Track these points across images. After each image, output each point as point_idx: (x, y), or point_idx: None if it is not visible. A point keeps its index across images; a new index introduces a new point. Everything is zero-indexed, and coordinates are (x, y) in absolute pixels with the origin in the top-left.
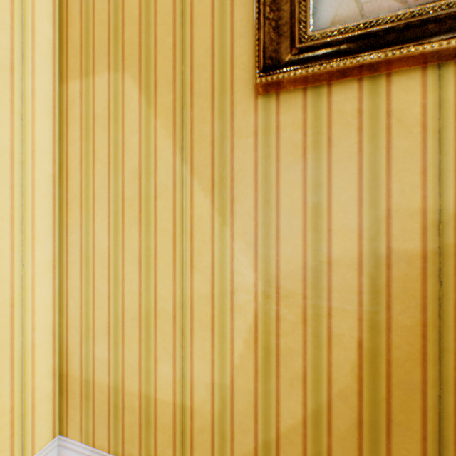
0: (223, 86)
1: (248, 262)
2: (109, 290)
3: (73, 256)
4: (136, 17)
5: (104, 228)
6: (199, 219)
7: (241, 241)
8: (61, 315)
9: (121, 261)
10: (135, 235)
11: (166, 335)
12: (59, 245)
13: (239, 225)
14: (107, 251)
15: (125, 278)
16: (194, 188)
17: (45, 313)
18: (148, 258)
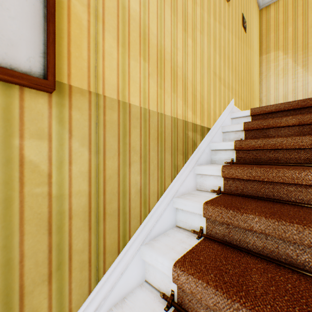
0: (305, 48)
1: (311, 77)
2: (274, 92)
3: (263, 89)
4: (281, 40)
5: (272, 81)
6: (298, 73)
7: (309, 74)
8: (259, 101)
9: (277, 86)
10: (281, 80)
11: (290, 96)
12: (259, 88)
13: (309, 71)
14: (273, 85)
15: (278, 89)
16: (297, 68)
17: (258, 100)
18: (285, 83)
